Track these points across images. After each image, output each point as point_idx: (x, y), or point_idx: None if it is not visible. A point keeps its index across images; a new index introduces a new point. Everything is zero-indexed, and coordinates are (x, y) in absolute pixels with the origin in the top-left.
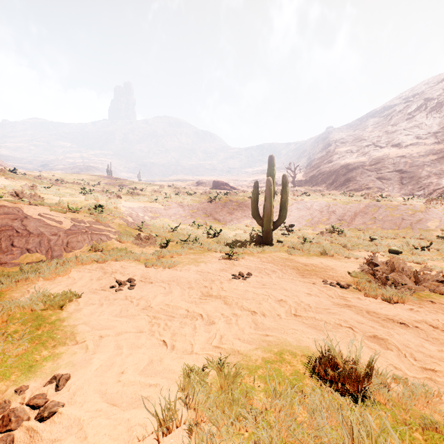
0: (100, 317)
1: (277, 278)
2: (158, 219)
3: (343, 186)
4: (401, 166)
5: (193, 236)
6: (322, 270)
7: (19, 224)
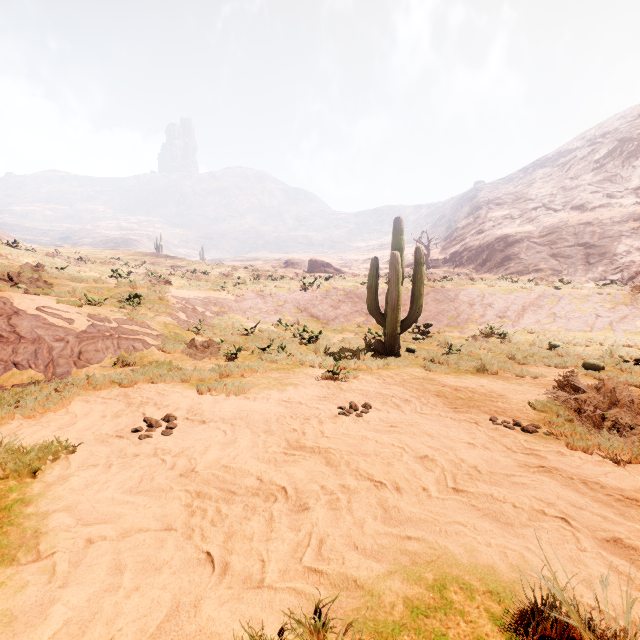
0: (98, 495)
1: (414, 413)
2: (226, 316)
3: (501, 267)
4: (586, 238)
5: (277, 342)
6: (484, 398)
7: (4, 323)
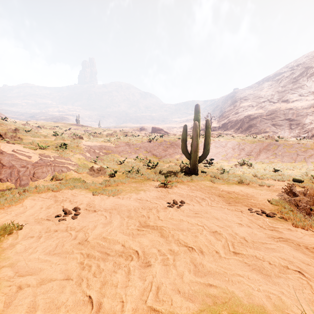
0: (30, 256)
1: (207, 206)
2: (110, 155)
3: (247, 130)
4: (290, 116)
5: (136, 168)
6: (244, 197)
7: None
